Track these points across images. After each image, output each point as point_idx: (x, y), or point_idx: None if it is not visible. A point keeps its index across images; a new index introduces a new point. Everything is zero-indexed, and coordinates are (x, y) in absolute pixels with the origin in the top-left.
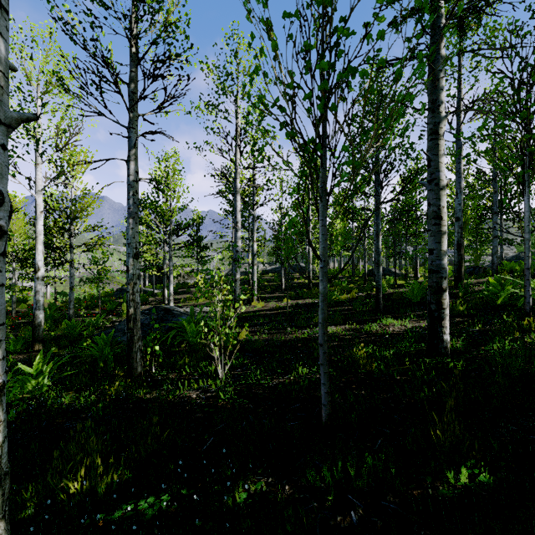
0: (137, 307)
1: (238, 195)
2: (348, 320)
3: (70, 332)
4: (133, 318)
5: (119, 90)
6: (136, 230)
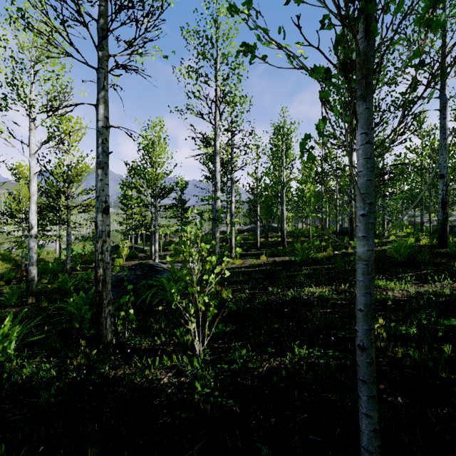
0: (107, 267)
1: (218, 156)
2: (333, 281)
3: (63, 286)
4: (102, 279)
5: (84, 20)
6: (106, 182)
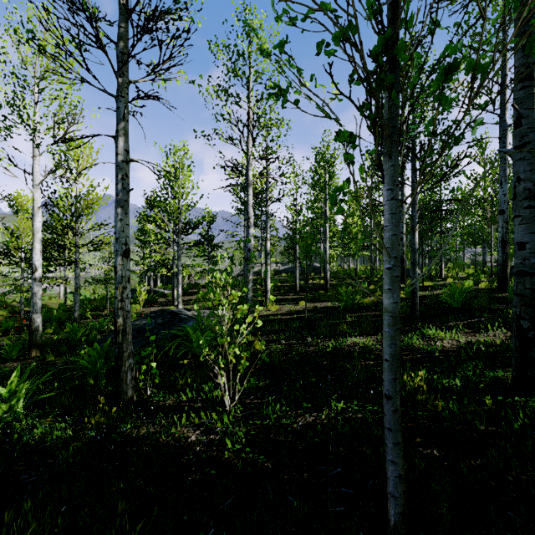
0: (127, 316)
1: (250, 188)
2: (379, 330)
3: (72, 336)
4: (122, 330)
5: (103, 45)
6: (126, 222)
